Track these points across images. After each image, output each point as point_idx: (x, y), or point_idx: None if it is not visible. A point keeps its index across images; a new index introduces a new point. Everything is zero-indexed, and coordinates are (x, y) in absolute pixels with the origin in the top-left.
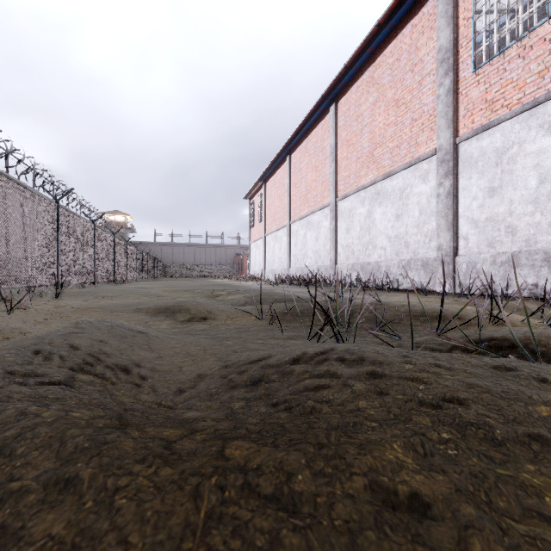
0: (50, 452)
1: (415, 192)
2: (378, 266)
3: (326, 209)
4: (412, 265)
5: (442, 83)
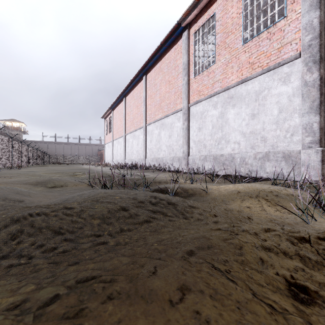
0: (0, 206)
1: (176, 126)
2: (162, 159)
3: (142, 129)
4: (175, 159)
5: (184, 79)
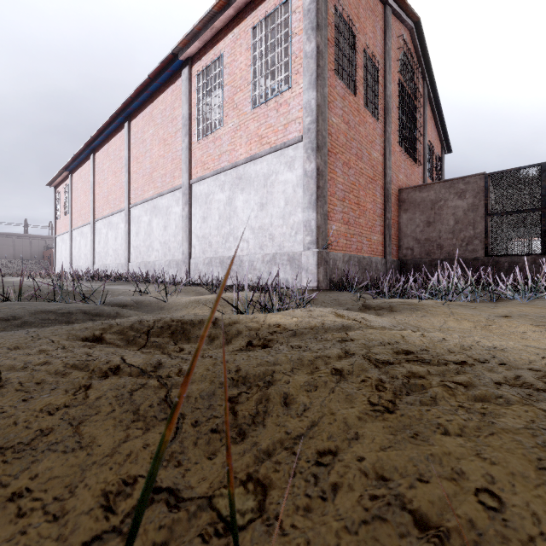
0: None
1: (173, 211)
2: (154, 264)
3: (123, 213)
4: (172, 264)
5: (184, 141)
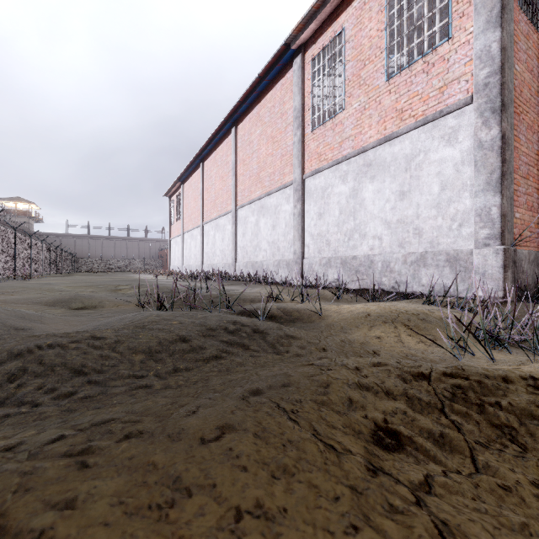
0: None
1: (283, 210)
2: (262, 264)
3: (229, 215)
4: (281, 264)
5: (296, 134)
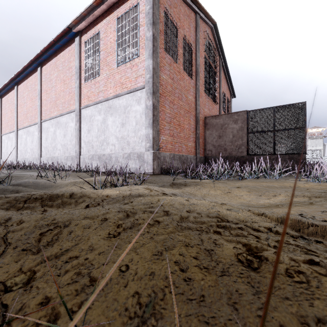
0: None
1: (70, 125)
2: (57, 158)
3: (37, 125)
4: (68, 158)
5: (76, 82)
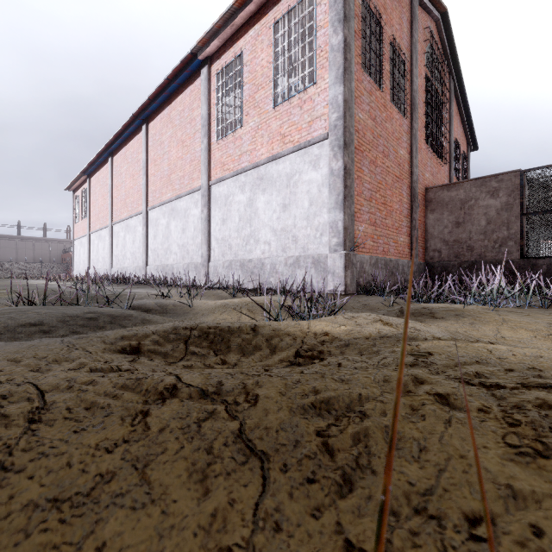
0: None
1: (192, 214)
2: (172, 268)
3: (141, 216)
4: (190, 267)
5: (203, 142)
